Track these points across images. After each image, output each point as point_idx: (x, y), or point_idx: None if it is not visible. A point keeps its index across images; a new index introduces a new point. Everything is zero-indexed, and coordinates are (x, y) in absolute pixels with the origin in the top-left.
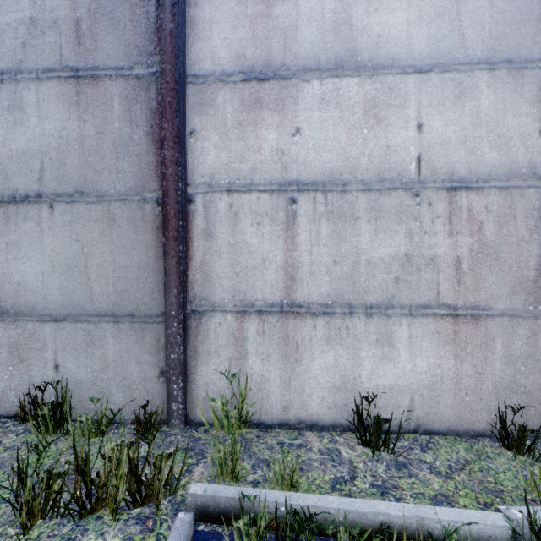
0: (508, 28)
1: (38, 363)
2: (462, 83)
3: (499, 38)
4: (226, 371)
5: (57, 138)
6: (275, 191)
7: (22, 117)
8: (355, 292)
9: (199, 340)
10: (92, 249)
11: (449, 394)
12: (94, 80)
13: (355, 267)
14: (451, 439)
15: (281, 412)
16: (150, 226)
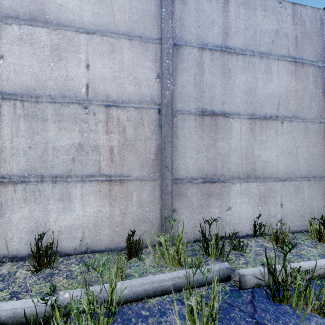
0: (139, 17)
1: None
2: (114, 44)
3: (134, 22)
4: None
5: None
6: None
7: None
8: (45, 168)
9: None
10: None
11: (106, 227)
12: None
13: (45, 151)
14: (105, 254)
15: None
16: None
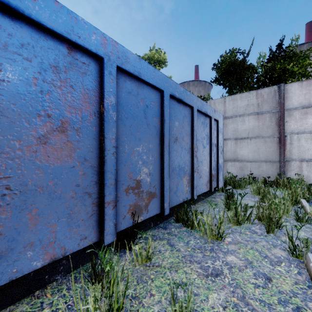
0: None
1: (246, 170)
2: None
3: None
4: (297, 173)
5: (252, 126)
6: (311, 133)
7: (244, 123)
8: None
9: (288, 167)
10: (260, 148)
11: None
12: (262, 114)
13: None
14: None
15: None
16: (275, 142)
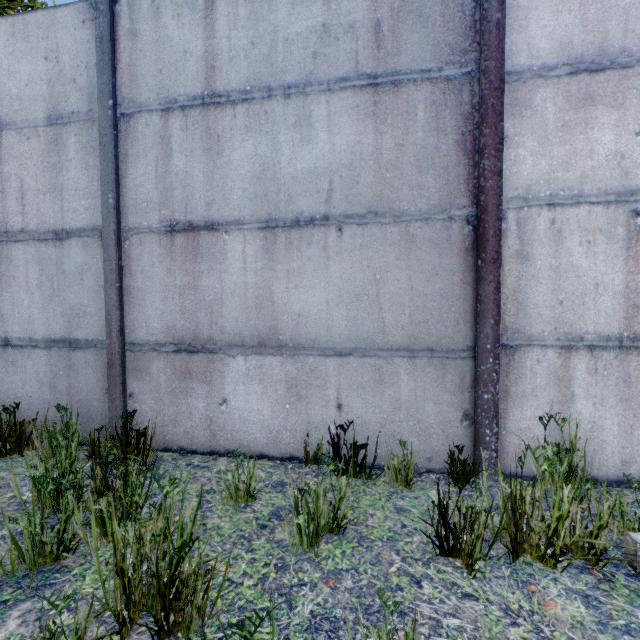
0: None
1: (318, 402)
2: None
3: None
4: (556, 415)
5: (348, 154)
6: (612, 202)
7: (310, 133)
8: None
9: (511, 379)
10: (386, 276)
11: None
12: (395, 87)
13: None
14: None
15: (620, 466)
16: (456, 248)
